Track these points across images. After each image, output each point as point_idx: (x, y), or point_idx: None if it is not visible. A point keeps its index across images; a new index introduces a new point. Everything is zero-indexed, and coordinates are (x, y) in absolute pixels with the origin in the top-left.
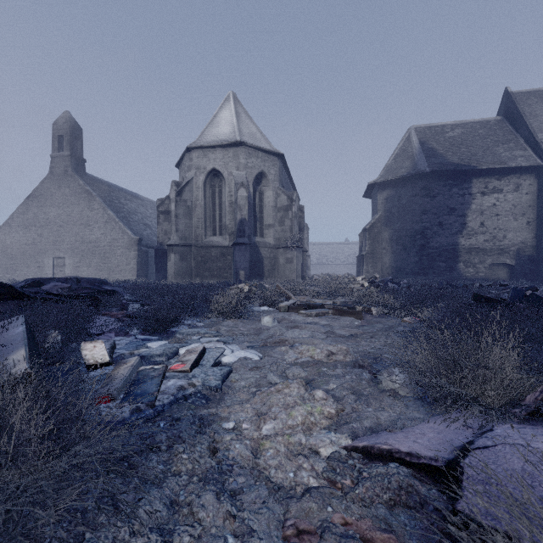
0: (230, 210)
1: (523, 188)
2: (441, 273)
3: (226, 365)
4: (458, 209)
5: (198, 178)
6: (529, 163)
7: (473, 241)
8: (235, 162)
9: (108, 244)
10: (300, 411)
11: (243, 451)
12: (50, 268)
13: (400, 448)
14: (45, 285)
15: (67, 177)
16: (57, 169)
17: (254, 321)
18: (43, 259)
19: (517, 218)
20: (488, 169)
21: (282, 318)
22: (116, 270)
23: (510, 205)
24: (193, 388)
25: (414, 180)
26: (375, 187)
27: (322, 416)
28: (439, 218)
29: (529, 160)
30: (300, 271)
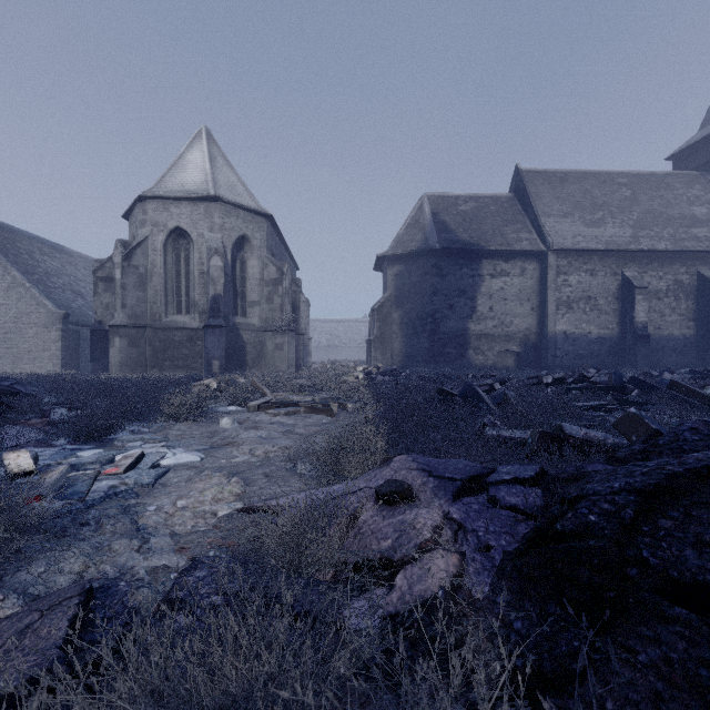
0: (201, 282)
1: (528, 273)
2: (452, 361)
3: (165, 467)
4: (468, 292)
5: (155, 238)
6: (532, 247)
7: (483, 326)
8: (207, 221)
9: (12, 320)
10: (212, 491)
11: (158, 519)
12: None
13: (270, 504)
14: None
15: None
16: None
17: (213, 424)
18: None
19: (522, 303)
20: (496, 250)
21: (246, 419)
22: (27, 357)
23: (516, 290)
24: (125, 486)
25: (425, 256)
26: (385, 260)
27: (231, 494)
28: (450, 300)
29: (533, 245)
30: (293, 359)
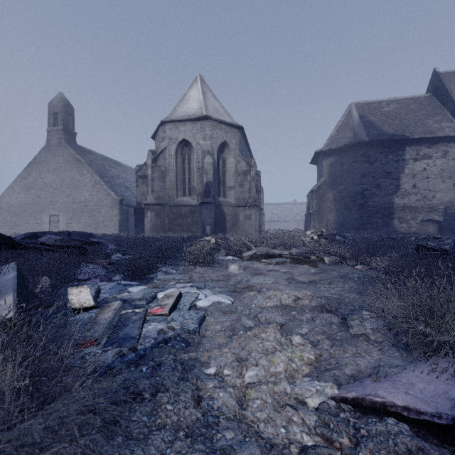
0: (197, 175)
1: (450, 155)
2: (378, 228)
3: (200, 308)
4: (393, 173)
5: (170, 147)
6: None
7: (406, 200)
8: (202, 133)
9: (95, 204)
10: (281, 358)
11: (227, 401)
12: (47, 224)
13: (394, 401)
14: (41, 237)
15: (61, 148)
16: (52, 141)
17: (222, 269)
18: (41, 216)
19: (444, 180)
20: (419, 138)
21: (247, 266)
22: (102, 225)
23: (438, 169)
24: (173, 331)
25: (355, 148)
26: (321, 155)
27: (302, 362)
28: (377, 181)
29: None
30: (257, 226)
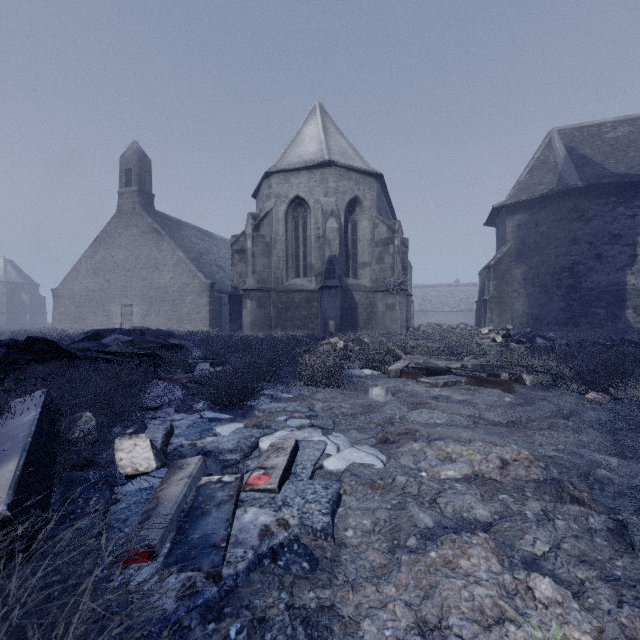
0: (316, 246)
1: None
2: (599, 323)
3: (331, 474)
4: (625, 236)
5: (278, 209)
6: None
7: None
8: (323, 187)
9: (177, 290)
10: None
11: None
12: (118, 317)
13: None
14: (105, 338)
15: (135, 215)
16: (125, 206)
17: (359, 393)
18: (111, 307)
19: None
20: None
21: (397, 389)
22: (186, 319)
23: None
24: (286, 531)
25: (559, 199)
26: (502, 212)
27: None
28: (597, 249)
29: None
30: (404, 320)
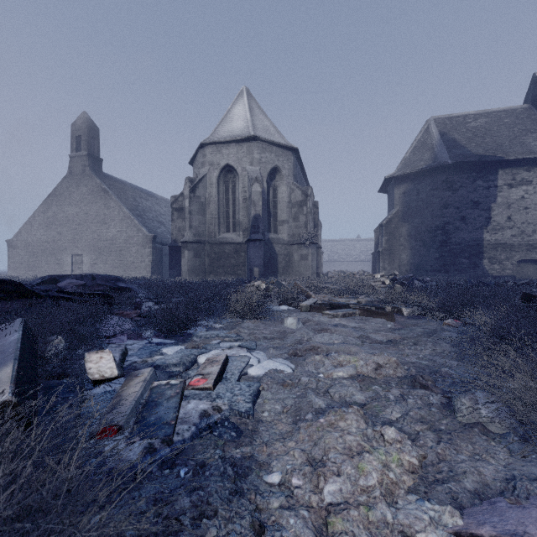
0: (244, 206)
1: None
2: (464, 270)
3: (253, 378)
4: (483, 203)
5: (211, 174)
6: None
7: (499, 236)
8: (249, 157)
9: (123, 242)
10: (373, 464)
11: (302, 534)
12: (69, 265)
13: None
14: (60, 282)
15: (85, 176)
16: (75, 168)
17: (276, 323)
18: (62, 256)
19: None
20: (515, 159)
21: (307, 319)
22: (131, 267)
23: None
24: (219, 413)
25: (434, 173)
26: (392, 182)
27: (402, 468)
28: (462, 212)
29: None
30: (315, 267)
